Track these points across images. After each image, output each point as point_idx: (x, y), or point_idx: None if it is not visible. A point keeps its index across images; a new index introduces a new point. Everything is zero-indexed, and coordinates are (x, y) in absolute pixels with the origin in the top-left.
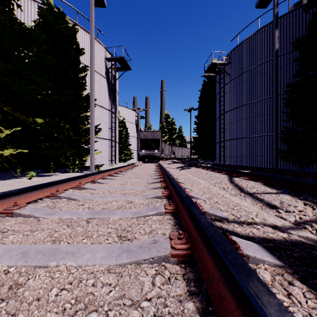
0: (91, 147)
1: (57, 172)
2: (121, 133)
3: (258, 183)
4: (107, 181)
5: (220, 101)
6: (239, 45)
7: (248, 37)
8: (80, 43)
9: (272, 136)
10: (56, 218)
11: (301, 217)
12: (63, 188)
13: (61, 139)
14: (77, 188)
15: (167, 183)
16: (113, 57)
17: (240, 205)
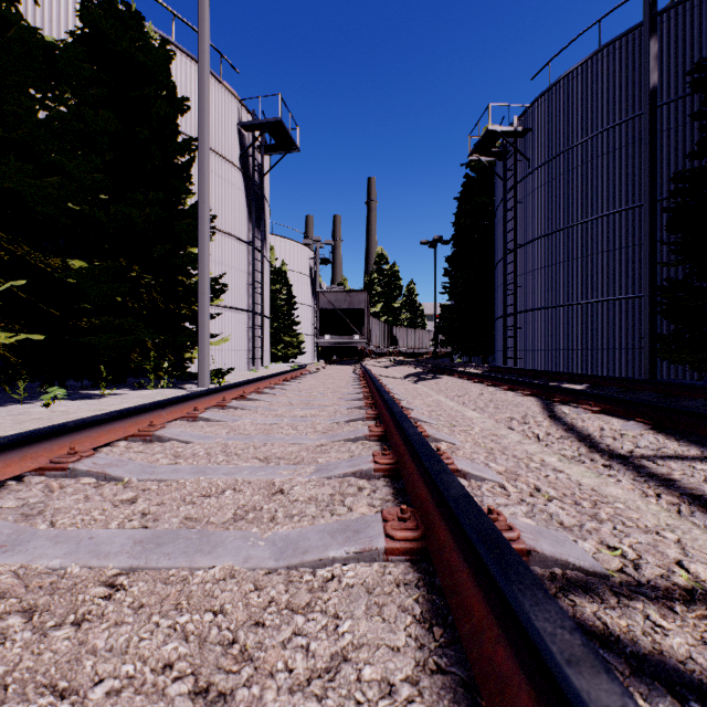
0: (201, 329)
1: (123, 388)
2: (277, 298)
3: (633, 424)
4: (231, 415)
5: (506, 221)
6: (552, 87)
7: (575, 69)
8: (182, 89)
9: (633, 302)
10: (11, 570)
11: None
12: (97, 441)
13: (133, 310)
14: (141, 439)
15: (385, 424)
16: (258, 120)
17: (607, 500)
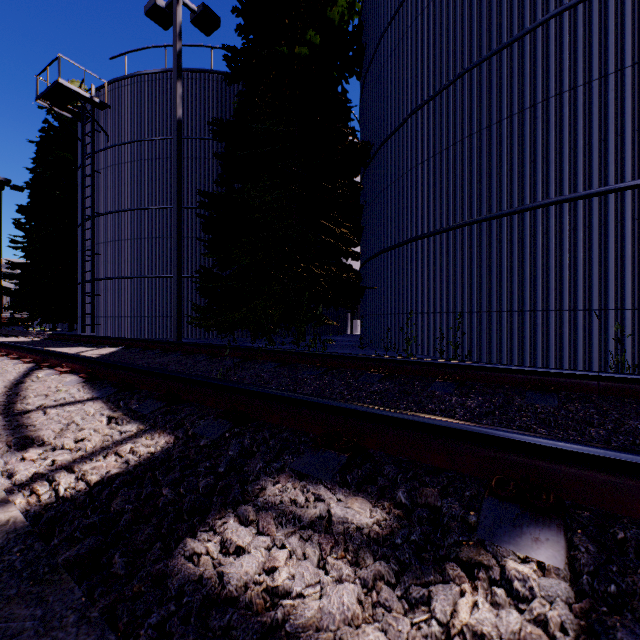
0: None
1: None
2: None
3: (75, 380)
4: None
5: (85, 186)
6: (128, 78)
7: (147, 74)
8: None
9: (188, 281)
10: None
11: (54, 461)
12: None
13: None
14: None
15: None
16: None
17: None
